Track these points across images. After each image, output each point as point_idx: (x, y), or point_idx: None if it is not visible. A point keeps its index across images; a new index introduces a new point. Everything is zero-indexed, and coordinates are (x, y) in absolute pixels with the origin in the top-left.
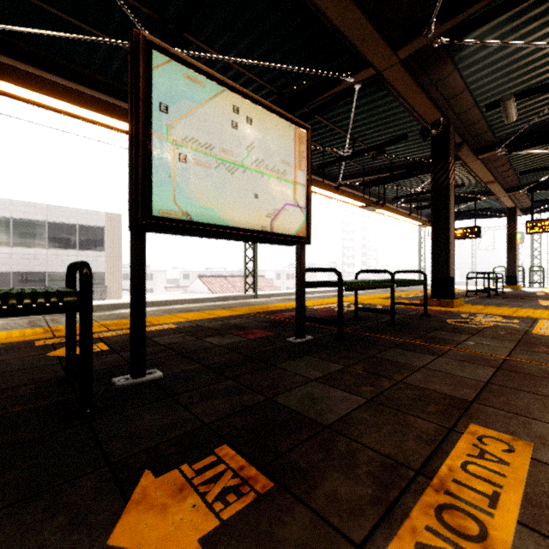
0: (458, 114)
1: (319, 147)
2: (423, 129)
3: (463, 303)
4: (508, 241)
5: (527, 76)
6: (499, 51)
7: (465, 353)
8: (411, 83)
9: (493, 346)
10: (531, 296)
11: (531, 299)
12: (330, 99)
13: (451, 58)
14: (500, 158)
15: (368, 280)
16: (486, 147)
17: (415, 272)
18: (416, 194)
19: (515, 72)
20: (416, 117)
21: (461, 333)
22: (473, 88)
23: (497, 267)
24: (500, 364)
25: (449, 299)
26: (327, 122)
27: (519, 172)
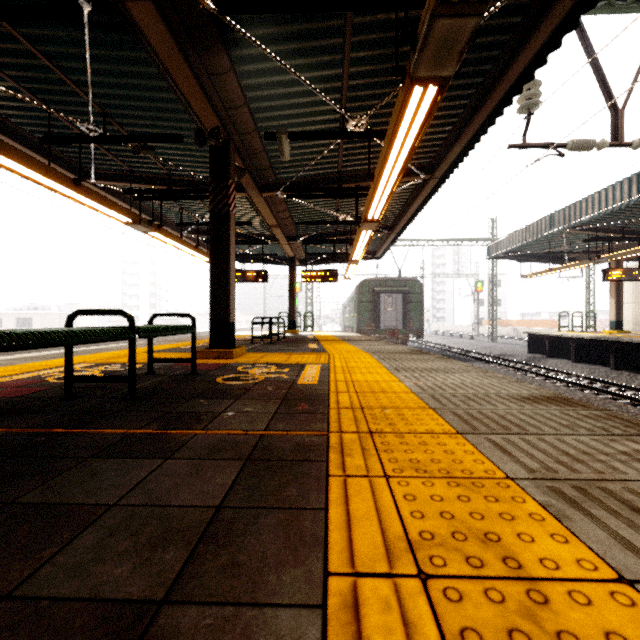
0: (240, 134)
1: (41, 104)
2: (199, 133)
3: (245, 352)
4: (289, 288)
5: (299, 120)
6: (275, 74)
7: (214, 438)
8: (175, 51)
9: (255, 412)
10: (304, 340)
11: (304, 343)
12: (34, 3)
13: (226, 49)
14: (281, 203)
15: (74, 329)
16: (269, 187)
17: (181, 315)
18: (204, 224)
19: (289, 109)
20: (194, 118)
21: (225, 397)
22: (254, 109)
23: (281, 312)
24: (252, 450)
25: (229, 349)
26: (46, 59)
27: (296, 222)
